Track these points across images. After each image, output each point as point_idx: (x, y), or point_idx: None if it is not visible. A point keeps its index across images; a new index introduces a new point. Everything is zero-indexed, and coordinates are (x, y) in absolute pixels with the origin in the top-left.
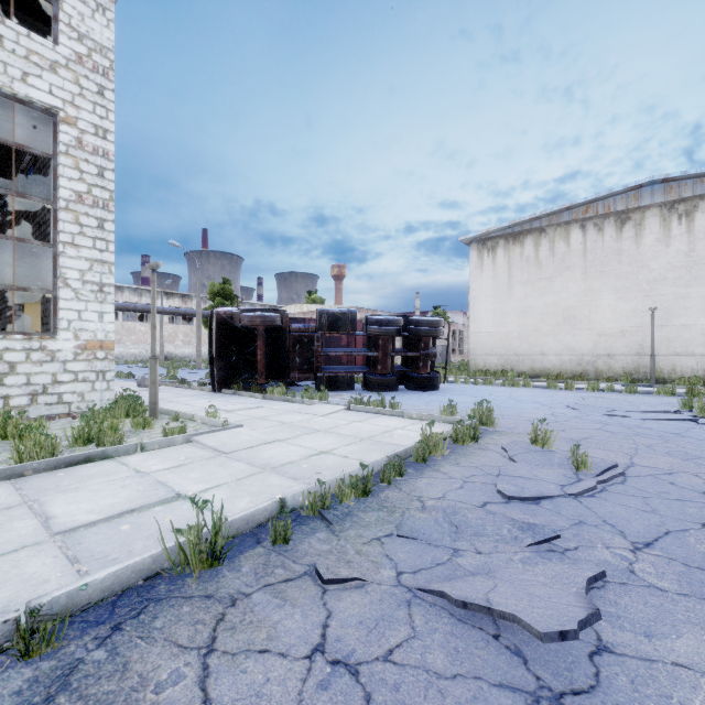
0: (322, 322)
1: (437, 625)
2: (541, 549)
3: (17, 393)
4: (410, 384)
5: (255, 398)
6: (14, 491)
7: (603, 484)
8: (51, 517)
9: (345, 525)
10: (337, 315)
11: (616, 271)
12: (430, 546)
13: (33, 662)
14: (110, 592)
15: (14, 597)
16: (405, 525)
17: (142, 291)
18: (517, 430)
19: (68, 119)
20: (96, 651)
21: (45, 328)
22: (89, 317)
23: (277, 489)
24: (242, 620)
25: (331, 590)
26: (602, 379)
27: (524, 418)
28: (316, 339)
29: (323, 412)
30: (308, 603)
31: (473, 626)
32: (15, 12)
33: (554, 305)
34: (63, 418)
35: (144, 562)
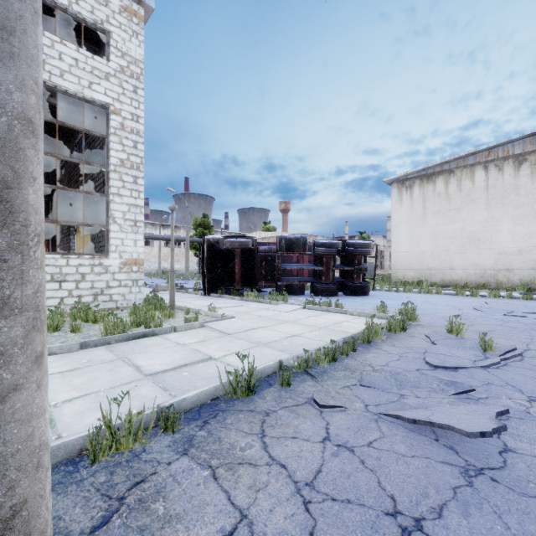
0: (281, 245)
1: (397, 432)
2: (461, 397)
3: (86, 294)
4: (346, 291)
5: (234, 299)
6: (110, 352)
7: (505, 361)
8: (139, 366)
9: (324, 378)
10: (292, 240)
11: (514, 202)
12: (383, 392)
13: (169, 434)
14: (195, 404)
15: (142, 405)
16: (365, 379)
17: (146, 224)
18: (434, 324)
19: (116, 111)
20: (200, 431)
21: (94, 251)
22: (128, 243)
23: (271, 356)
24: (276, 423)
25: (325, 412)
26: (502, 288)
27: (440, 316)
28: (277, 258)
29: (287, 310)
30: (313, 417)
31: (420, 434)
32: (79, 40)
33: (461, 230)
34: (114, 310)
35: (211, 390)
